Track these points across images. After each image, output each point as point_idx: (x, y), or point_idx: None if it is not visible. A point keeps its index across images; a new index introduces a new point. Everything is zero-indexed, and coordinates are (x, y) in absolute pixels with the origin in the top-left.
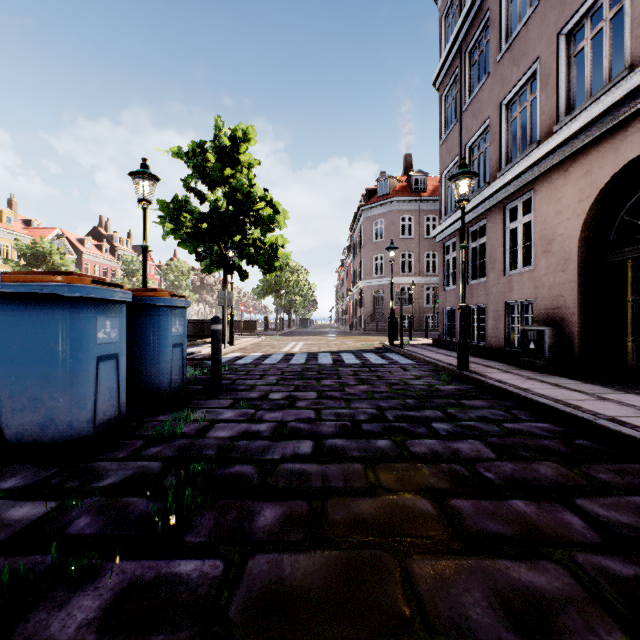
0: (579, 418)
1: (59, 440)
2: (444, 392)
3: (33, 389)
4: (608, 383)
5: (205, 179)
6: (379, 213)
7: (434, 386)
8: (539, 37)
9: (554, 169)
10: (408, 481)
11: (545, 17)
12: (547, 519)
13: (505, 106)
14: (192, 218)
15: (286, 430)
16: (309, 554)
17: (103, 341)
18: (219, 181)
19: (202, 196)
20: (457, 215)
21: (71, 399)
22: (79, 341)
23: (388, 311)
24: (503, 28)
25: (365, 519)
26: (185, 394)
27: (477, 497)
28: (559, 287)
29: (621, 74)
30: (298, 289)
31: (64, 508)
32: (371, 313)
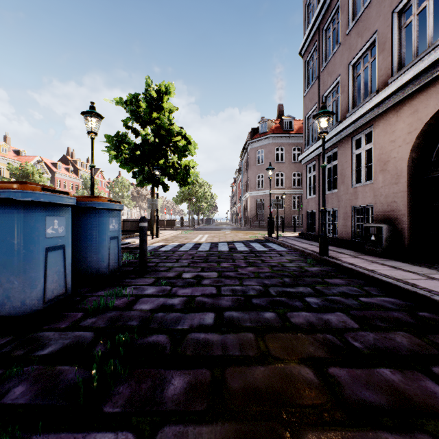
0: (418, 294)
1: (14, 314)
2: (311, 272)
3: None
4: (432, 266)
5: (138, 120)
6: (260, 145)
7: (303, 268)
8: (378, 15)
9: (389, 110)
10: (292, 350)
11: (382, 0)
12: (413, 388)
13: (352, 66)
14: (129, 148)
15: (194, 304)
16: (211, 426)
17: (51, 235)
18: (148, 122)
19: (136, 132)
20: (317, 145)
21: (24, 281)
22: (30, 236)
23: (267, 213)
24: (350, 11)
25: (259, 388)
26: (120, 274)
27: (350, 365)
28: (393, 195)
29: None
30: (204, 198)
31: (6, 376)
32: (255, 214)
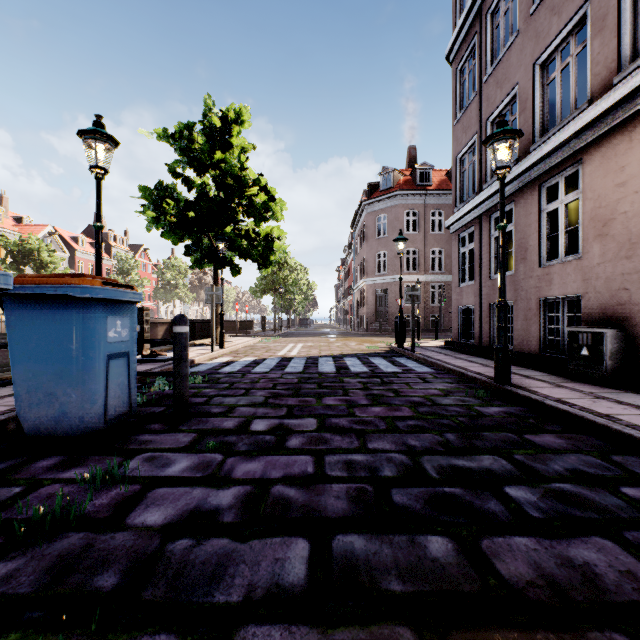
0: None
1: None
2: (491, 418)
3: None
4: None
5: (192, 163)
6: (382, 208)
7: (473, 407)
8: None
9: (614, 131)
10: None
11: None
12: None
13: (540, 66)
14: (179, 207)
15: (265, 506)
16: None
17: None
18: (209, 166)
19: (190, 183)
20: (477, 200)
21: None
22: None
23: (392, 311)
24: None
25: None
26: (135, 422)
27: None
28: (622, 278)
29: None
30: (297, 288)
31: None
32: (374, 313)
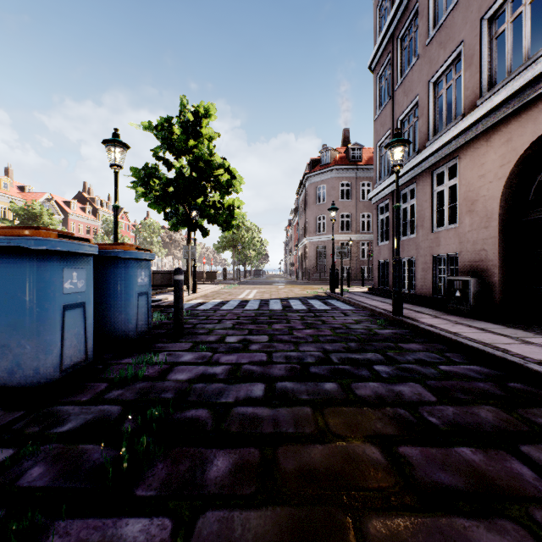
0: (509, 361)
1: (26, 384)
2: (382, 336)
3: (1, 336)
4: (528, 327)
5: (172, 149)
6: (321, 180)
7: (373, 330)
8: (464, 22)
9: (477, 138)
10: (356, 426)
11: (469, 4)
12: (497, 469)
13: (433, 84)
14: (161, 183)
15: (240, 373)
16: (260, 511)
17: (70, 291)
18: (184, 151)
19: (169, 164)
20: (390, 180)
21: (37, 346)
22: (45, 291)
23: (329, 263)
24: (431, 16)
25: (316, 469)
26: (150, 337)
27: (424, 444)
28: (482, 242)
29: (540, 52)
30: (252, 245)
31: (20, 456)
32: (315, 265)
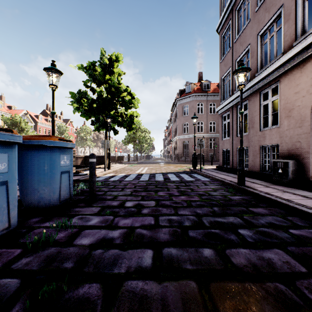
0: None
1: None
2: (235, 201)
3: None
4: None
5: (95, 81)
6: (186, 101)
7: (227, 196)
8: None
9: (293, 68)
10: (245, 311)
11: None
12: None
13: (260, 36)
14: (88, 102)
15: (133, 237)
16: None
17: None
18: (103, 82)
19: (94, 90)
20: (231, 99)
21: None
22: None
23: (190, 151)
24: None
25: None
26: (72, 203)
27: None
28: (297, 136)
29: None
30: (145, 140)
31: None
32: (182, 152)
